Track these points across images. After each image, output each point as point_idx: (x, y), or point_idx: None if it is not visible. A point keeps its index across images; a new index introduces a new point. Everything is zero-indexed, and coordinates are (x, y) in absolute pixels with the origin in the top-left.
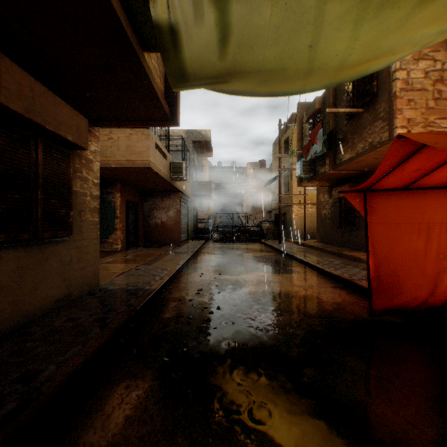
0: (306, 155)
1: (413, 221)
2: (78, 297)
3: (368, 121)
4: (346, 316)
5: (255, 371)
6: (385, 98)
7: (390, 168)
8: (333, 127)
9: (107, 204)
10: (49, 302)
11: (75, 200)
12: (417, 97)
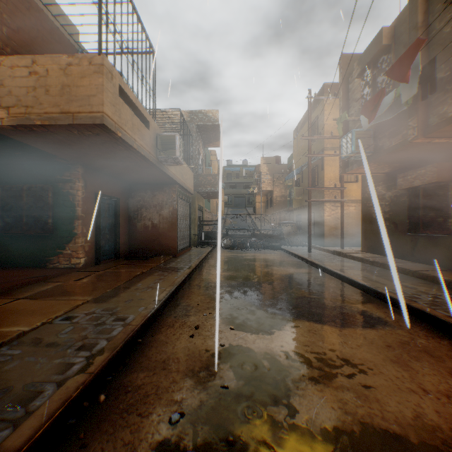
0: (371, 116)
1: None
2: None
3: None
4: None
5: None
6: None
7: None
8: (423, 63)
9: (63, 198)
10: None
11: None
12: None
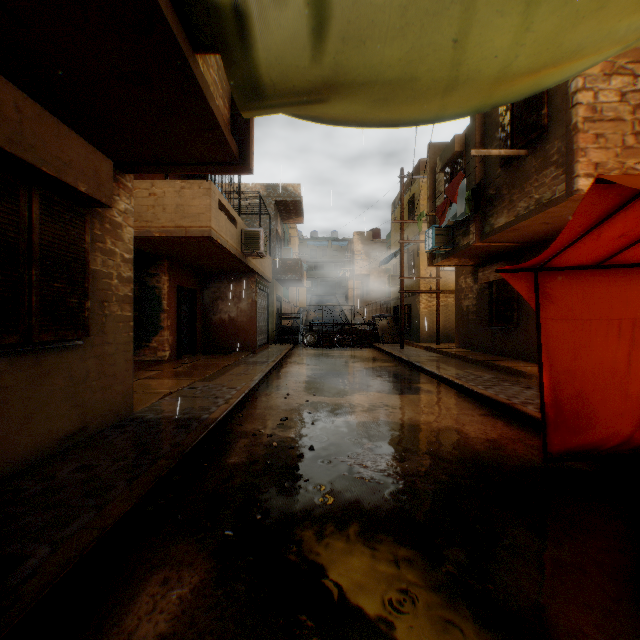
0: (442, 219)
1: (610, 315)
2: (99, 431)
3: (534, 169)
4: (506, 460)
5: (369, 553)
6: (561, 133)
7: (578, 234)
8: (481, 178)
9: (149, 292)
10: (51, 441)
11: (94, 284)
12: (609, 131)
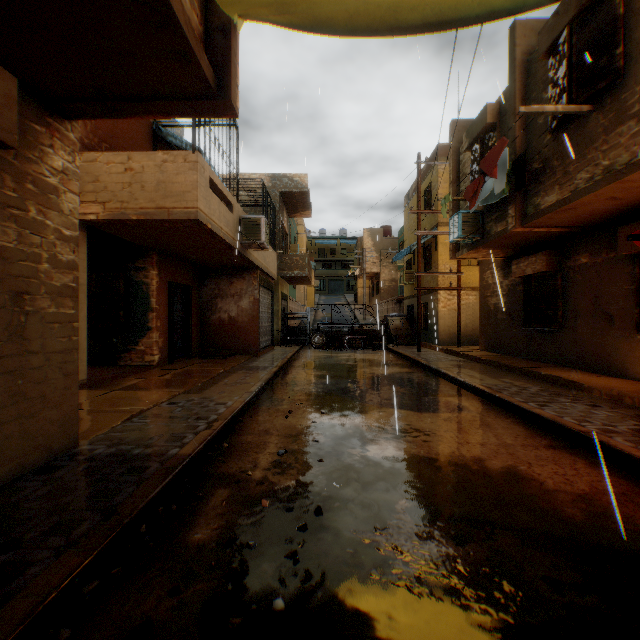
0: (472, 201)
1: None
2: (13, 479)
3: (601, 128)
4: (627, 542)
5: None
6: None
7: None
8: (521, 150)
9: (135, 288)
10: None
11: (4, 267)
12: None
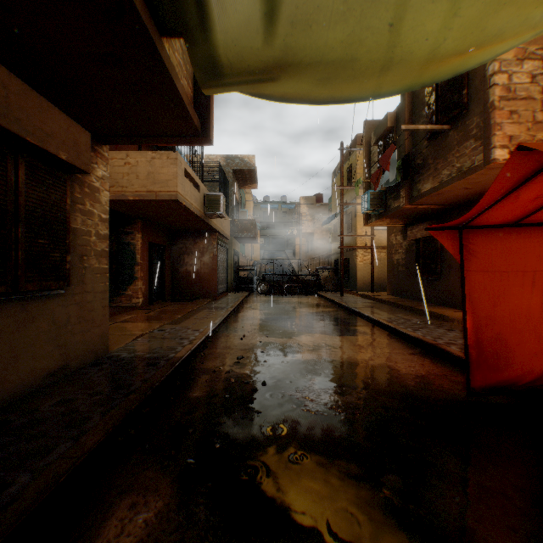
0: (376, 185)
1: (525, 268)
2: (79, 368)
3: (455, 141)
4: (433, 394)
5: (315, 479)
6: (479, 110)
7: (499, 196)
8: (409, 150)
9: (124, 248)
10: (36, 377)
11: (75, 240)
12: (521, 108)
